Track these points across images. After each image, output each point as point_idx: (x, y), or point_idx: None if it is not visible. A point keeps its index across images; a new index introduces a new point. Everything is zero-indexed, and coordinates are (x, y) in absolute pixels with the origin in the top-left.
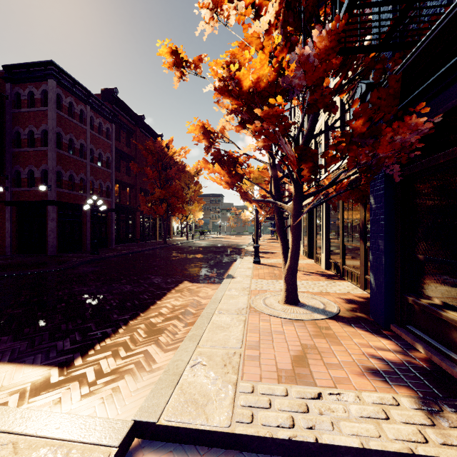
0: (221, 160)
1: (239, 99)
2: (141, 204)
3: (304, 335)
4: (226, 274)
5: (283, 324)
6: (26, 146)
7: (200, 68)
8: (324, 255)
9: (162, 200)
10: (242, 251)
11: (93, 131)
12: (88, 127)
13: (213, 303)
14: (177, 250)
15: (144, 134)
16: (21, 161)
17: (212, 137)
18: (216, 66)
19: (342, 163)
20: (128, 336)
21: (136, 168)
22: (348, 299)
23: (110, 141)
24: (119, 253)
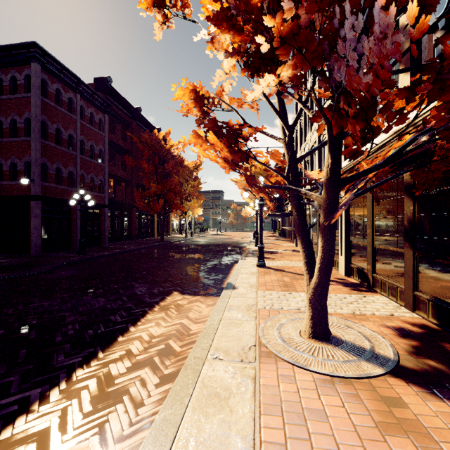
0: (217, 133)
1: (244, 33)
2: (136, 200)
3: (364, 423)
4: (226, 281)
5: (317, 387)
6: (8, 136)
7: (189, 8)
8: (343, 259)
9: (159, 195)
10: (243, 250)
11: (83, 122)
12: (77, 117)
13: (205, 337)
14: (173, 249)
15: (141, 127)
16: (3, 153)
17: (206, 104)
18: (210, 4)
19: (377, 142)
20: (58, 411)
21: (131, 161)
22: (398, 328)
23: (103, 132)
24: (109, 252)
